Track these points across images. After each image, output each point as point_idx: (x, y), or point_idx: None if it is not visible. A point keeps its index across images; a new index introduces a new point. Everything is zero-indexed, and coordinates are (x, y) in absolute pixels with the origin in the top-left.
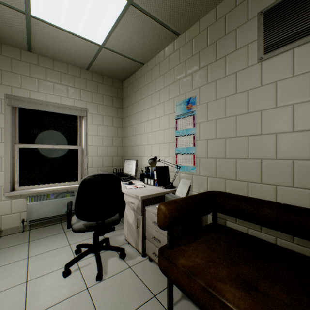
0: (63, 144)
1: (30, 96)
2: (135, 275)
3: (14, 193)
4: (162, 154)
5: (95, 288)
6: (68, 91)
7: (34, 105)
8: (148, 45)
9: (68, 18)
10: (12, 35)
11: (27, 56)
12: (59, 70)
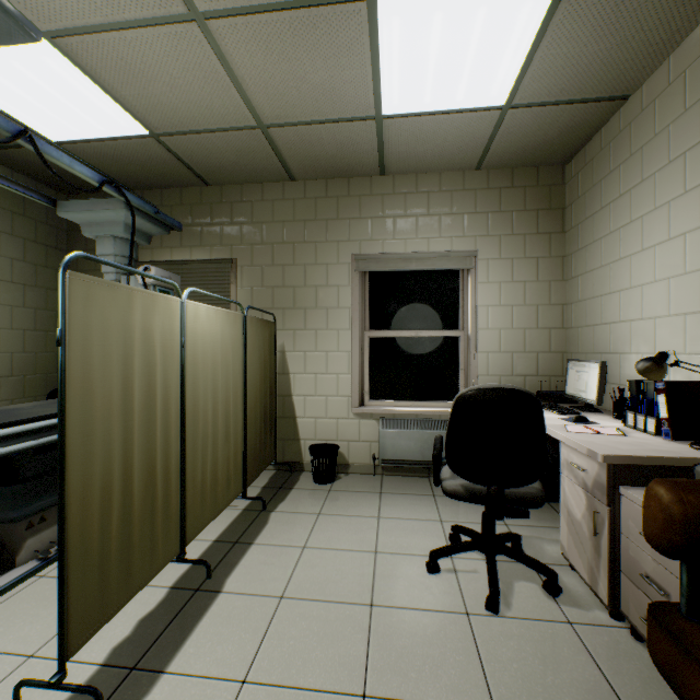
0: (432, 327)
1: (382, 249)
2: (581, 648)
3: (362, 410)
4: (693, 346)
5: (482, 622)
6: (440, 225)
7: (388, 264)
8: (639, 40)
9: (436, 89)
10: (360, 159)
11: (379, 184)
12: (425, 190)
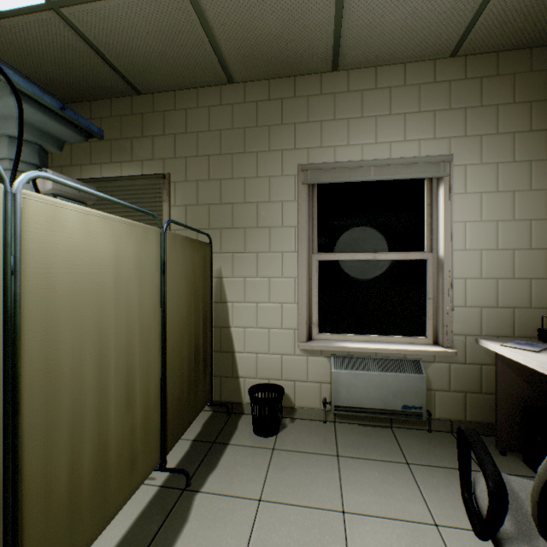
0: (391, 249)
1: (334, 158)
2: None
3: (311, 346)
4: None
5: None
6: (404, 127)
7: (341, 175)
8: None
9: None
10: (311, 42)
11: (330, 82)
12: (386, 85)
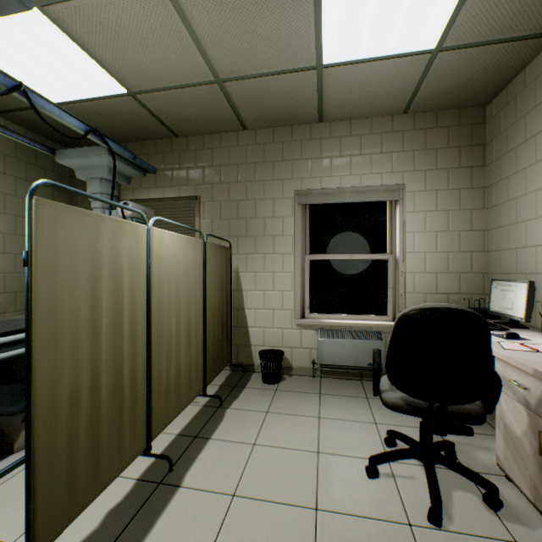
0: (363, 251)
1: (320, 185)
2: None
3: (303, 321)
4: None
5: (426, 535)
6: (371, 163)
7: (325, 198)
8: None
9: (372, 36)
10: (302, 108)
11: (318, 130)
12: (358, 133)
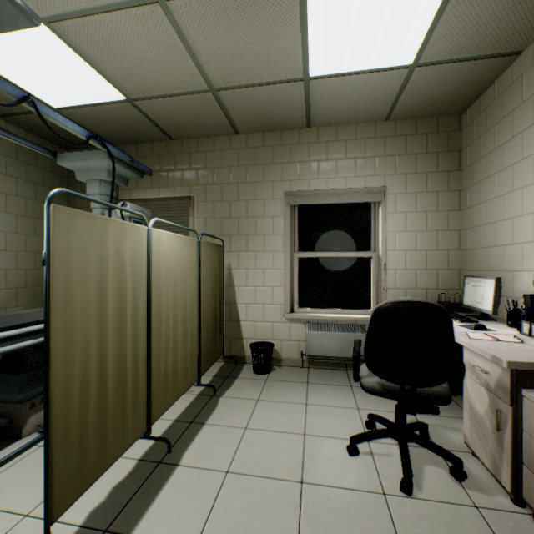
0: (348, 249)
1: (308, 187)
2: (489, 532)
3: (292, 315)
4: None
5: (398, 502)
6: (355, 167)
7: (313, 199)
8: None
9: (354, 53)
10: (291, 115)
11: (306, 135)
12: (343, 138)
